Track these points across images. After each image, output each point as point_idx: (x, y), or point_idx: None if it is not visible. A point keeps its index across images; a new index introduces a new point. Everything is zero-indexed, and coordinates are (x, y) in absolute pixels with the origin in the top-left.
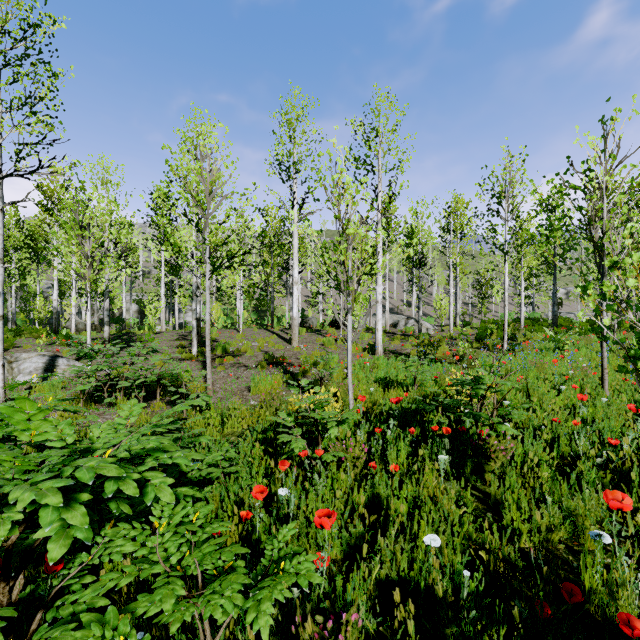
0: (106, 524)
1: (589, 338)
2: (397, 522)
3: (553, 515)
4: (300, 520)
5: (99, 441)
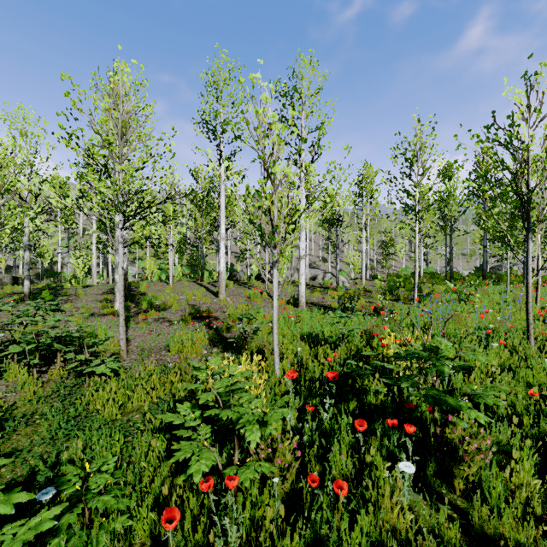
0: None
1: (486, 290)
2: None
3: None
4: None
5: None
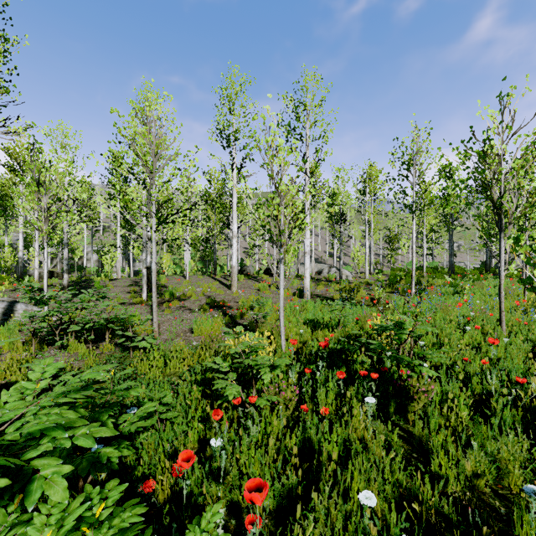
0: (15, 497)
1: (481, 284)
2: (331, 480)
3: (479, 460)
4: (233, 472)
5: (6, 406)
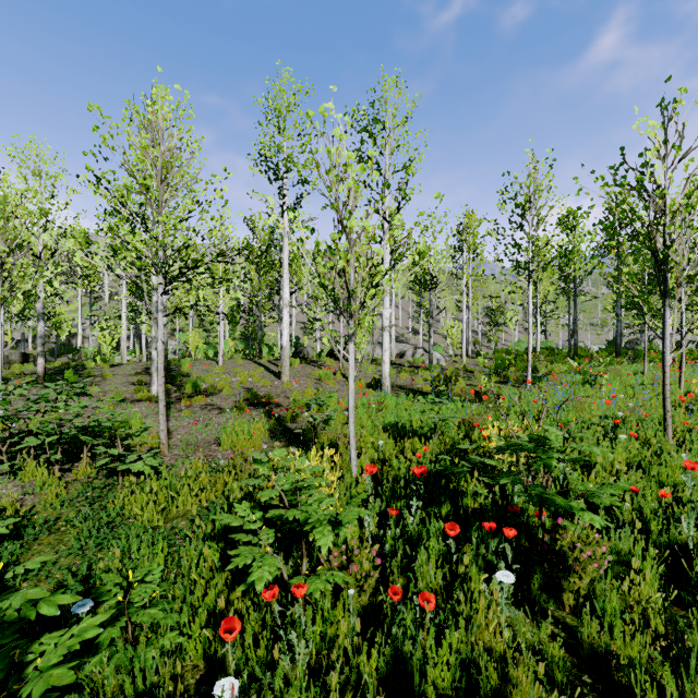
0: None
1: (618, 370)
2: None
3: None
4: None
5: None
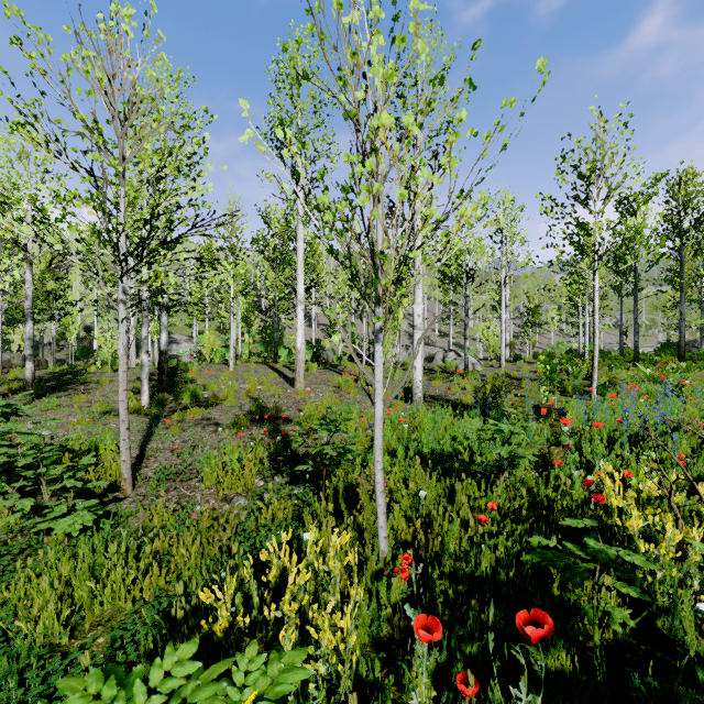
0: None
1: None
2: None
3: None
4: None
5: None
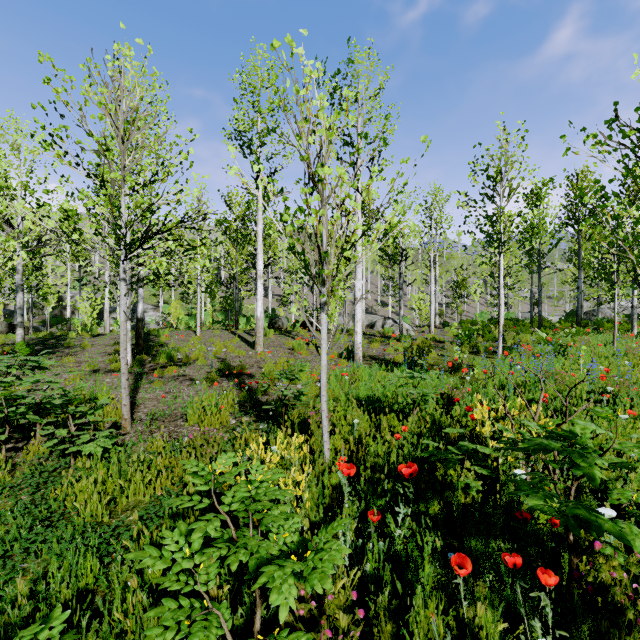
0: None
1: (587, 341)
2: None
3: None
4: None
5: None
